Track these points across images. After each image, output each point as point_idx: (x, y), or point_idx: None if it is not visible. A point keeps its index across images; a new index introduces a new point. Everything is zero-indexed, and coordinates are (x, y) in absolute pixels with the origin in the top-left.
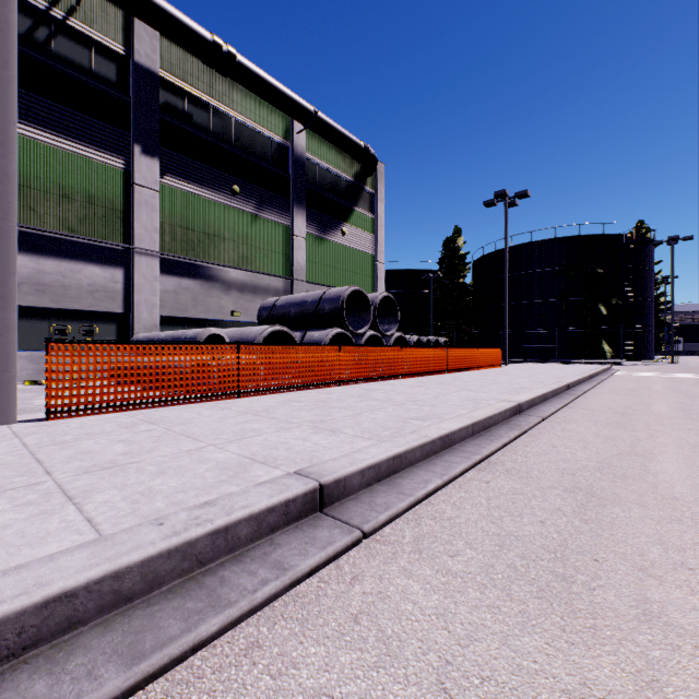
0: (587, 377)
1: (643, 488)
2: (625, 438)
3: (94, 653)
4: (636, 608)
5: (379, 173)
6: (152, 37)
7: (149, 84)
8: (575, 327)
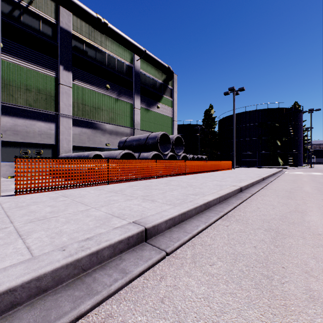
0: (272, 174)
1: (303, 229)
2: (292, 204)
3: (23, 322)
4: (306, 294)
5: (175, 79)
6: (68, 15)
7: (67, 37)
8: (265, 151)
